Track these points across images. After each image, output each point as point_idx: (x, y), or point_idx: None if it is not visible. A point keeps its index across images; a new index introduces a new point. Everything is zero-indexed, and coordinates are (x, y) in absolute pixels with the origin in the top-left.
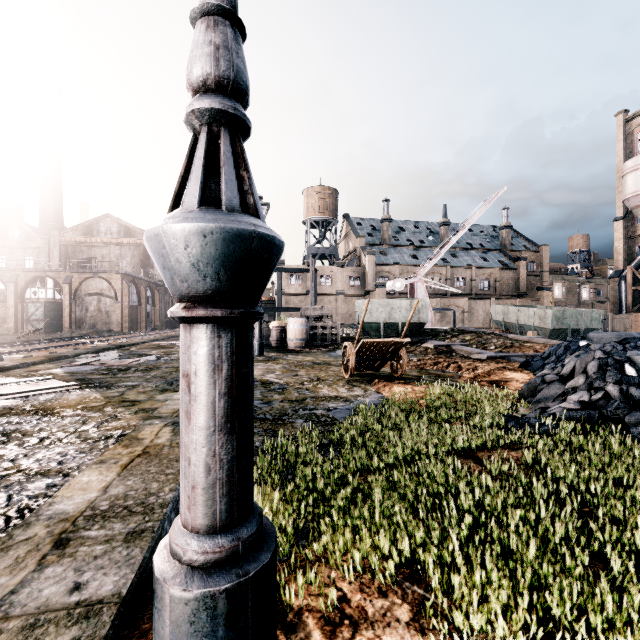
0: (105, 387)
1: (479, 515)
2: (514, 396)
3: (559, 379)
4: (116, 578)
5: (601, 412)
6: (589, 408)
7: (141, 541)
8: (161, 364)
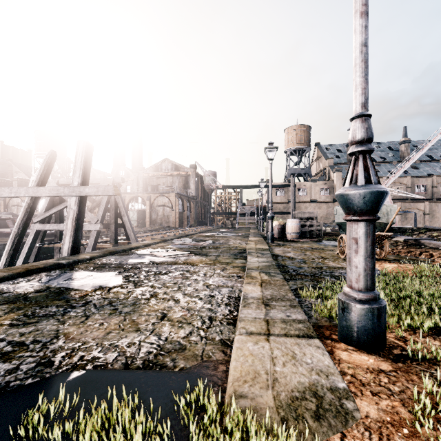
0: (204, 255)
1: None
2: None
3: None
4: (300, 316)
5: None
6: None
7: (298, 308)
8: (219, 245)
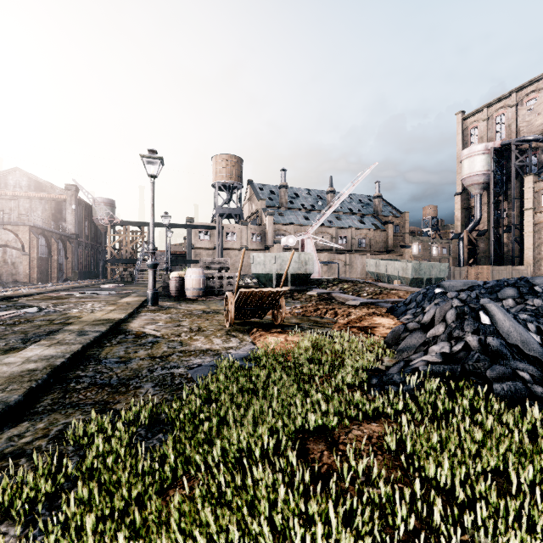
0: None
1: None
2: (380, 345)
3: (420, 327)
4: None
5: (463, 366)
6: (451, 360)
7: None
8: (37, 317)
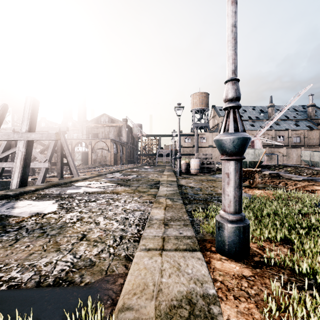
0: (128, 186)
1: (310, 230)
2: None
3: None
4: (189, 233)
5: None
6: None
7: (189, 226)
8: (140, 178)
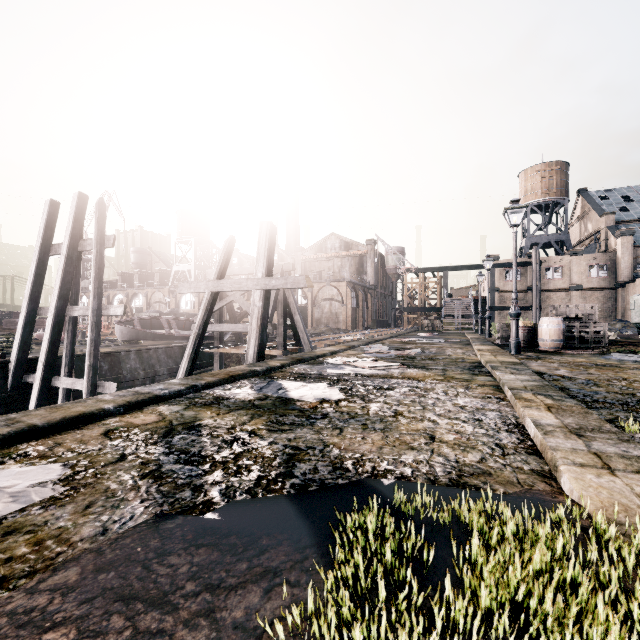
0: (423, 368)
1: None
2: None
3: None
4: None
5: None
6: None
7: (634, 443)
8: (433, 356)
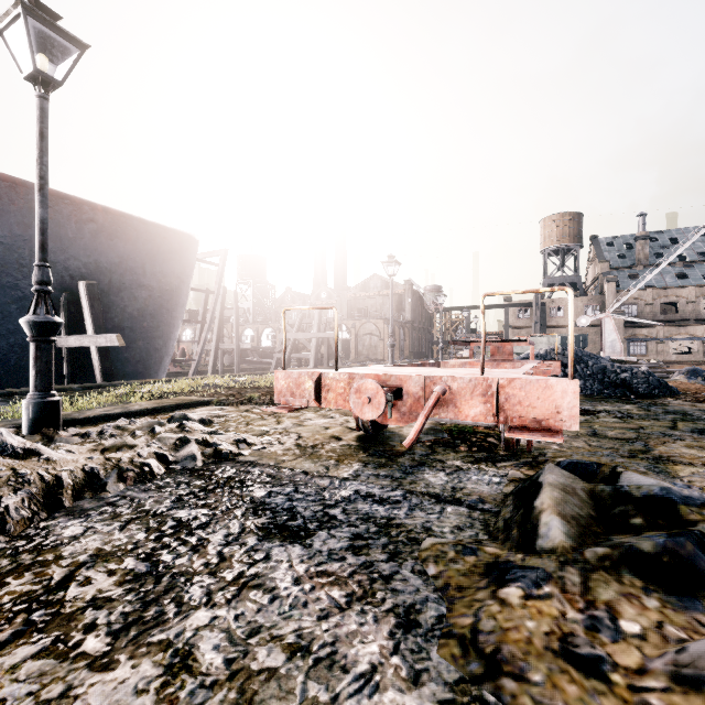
0: None
1: None
2: None
3: None
4: None
5: None
6: None
7: None
8: None
